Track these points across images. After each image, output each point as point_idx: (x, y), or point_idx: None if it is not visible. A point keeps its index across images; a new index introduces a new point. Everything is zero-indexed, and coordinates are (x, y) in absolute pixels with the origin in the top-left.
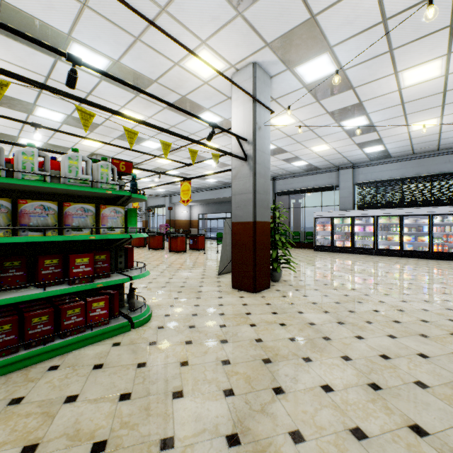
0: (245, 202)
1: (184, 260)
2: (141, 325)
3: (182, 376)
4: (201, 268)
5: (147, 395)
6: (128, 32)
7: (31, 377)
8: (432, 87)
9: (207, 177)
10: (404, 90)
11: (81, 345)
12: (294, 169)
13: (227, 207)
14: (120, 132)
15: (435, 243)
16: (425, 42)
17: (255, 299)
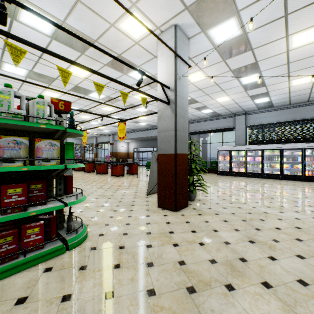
0: (168, 138)
1: (121, 182)
2: (76, 246)
3: None
4: (134, 189)
5: None
6: None
7: None
8: (313, 49)
9: (139, 121)
10: (291, 51)
11: (12, 272)
12: (202, 115)
13: (154, 143)
14: (72, 85)
15: (307, 169)
16: None
17: (177, 217)
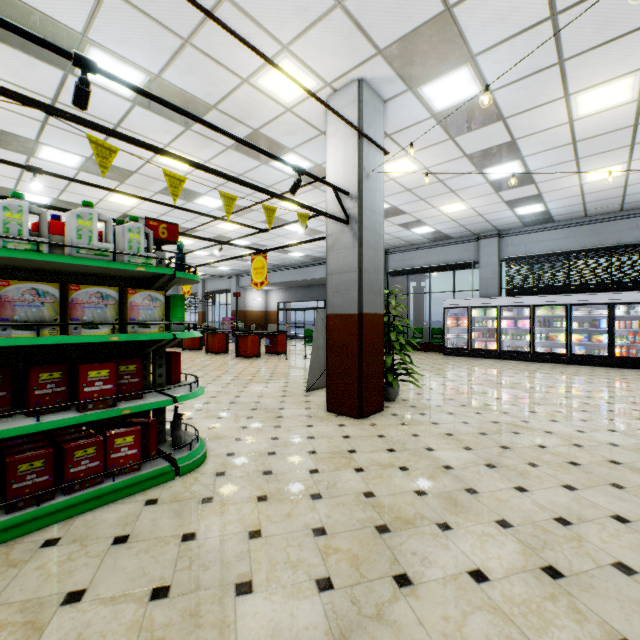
0: (347, 285)
1: (257, 368)
2: (191, 470)
3: (251, 556)
4: (281, 381)
5: (195, 589)
6: (172, 32)
7: (14, 559)
8: (618, 118)
9: (290, 249)
10: (577, 122)
11: (96, 504)
12: (414, 238)
13: (319, 293)
14: (164, 184)
15: (618, 344)
16: (612, 50)
17: (362, 428)
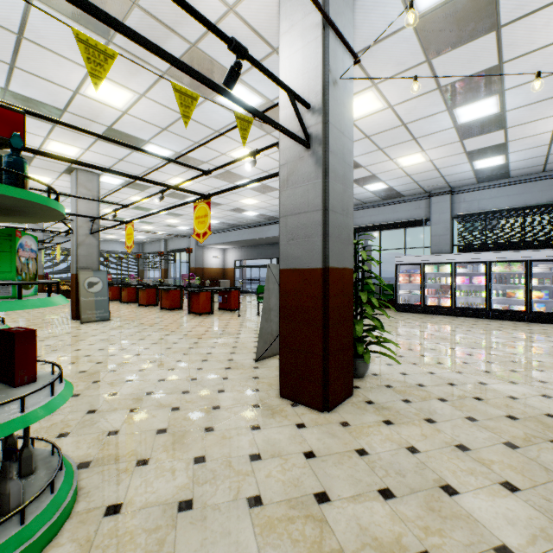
0: (307, 230)
1: (206, 328)
2: None
3: None
4: (229, 345)
5: None
6: None
7: None
8: None
9: (244, 208)
10: None
11: None
12: (366, 196)
13: (272, 251)
14: (101, 127)
15: None
16: None
17: (330, 432)
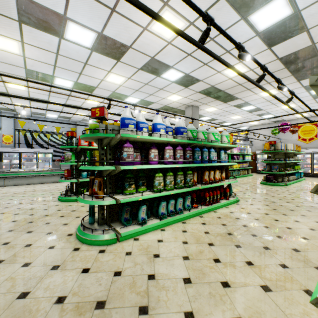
0: None
1: None
2: None
3: None
4: None
5: None
6: (64, 56)
7: None
8: None
9: None
10: None
11: None
12: None
13: None
14: None
15: None
16: None
17: None
